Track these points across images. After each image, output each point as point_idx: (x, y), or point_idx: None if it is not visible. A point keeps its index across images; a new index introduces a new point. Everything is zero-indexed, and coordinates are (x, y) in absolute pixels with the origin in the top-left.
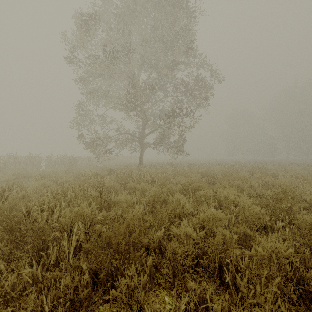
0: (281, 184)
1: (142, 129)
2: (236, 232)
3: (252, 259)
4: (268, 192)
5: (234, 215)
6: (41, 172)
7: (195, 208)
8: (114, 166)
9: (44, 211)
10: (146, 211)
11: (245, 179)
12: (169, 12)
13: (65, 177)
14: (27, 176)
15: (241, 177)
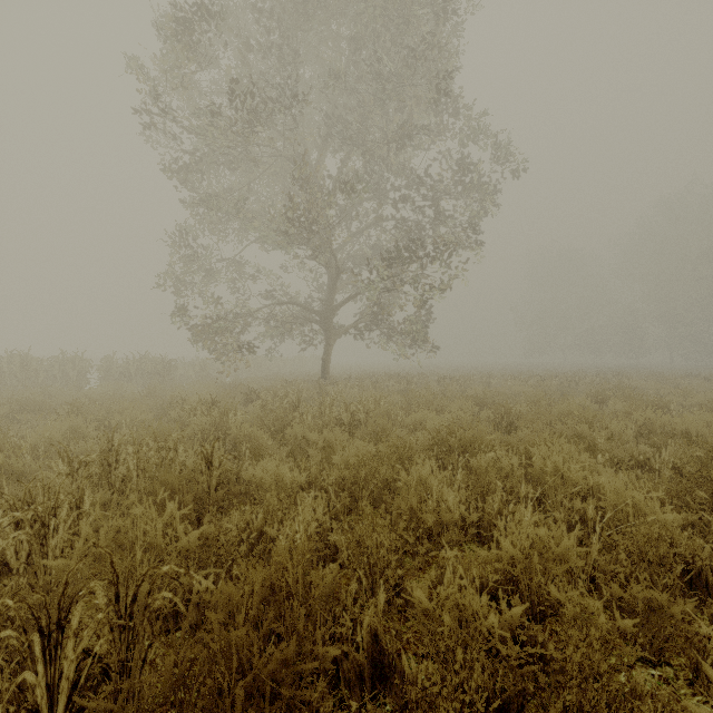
0: (691, 430)
1: (328, 294)
2: (613, 596)
3: (679, 697)
4: (663, 454)
5: (595, 534)
6: (82, 397)
7: (473, 505)
8: (262, 382)
9: (21, 525)
10: (334, 513)
11: (594, 418)
12: (395, 4)
13: (130, 411)
14: (43, 406)
15: (579, 411)
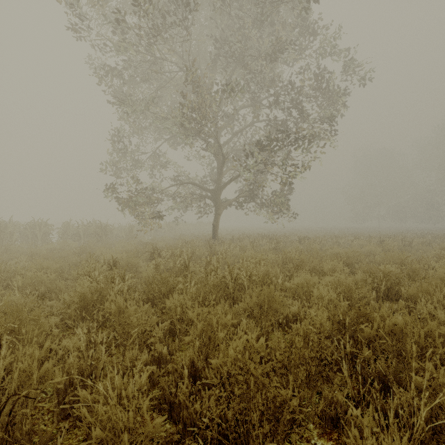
0: None
1: (217, 177)
2: None
3: None
4: None
5: None
6: (28, 254)
7: None
8: (169, 241)
9: None
10: None
11: None
12: None
13: (32, 273)
14: None
15: None
